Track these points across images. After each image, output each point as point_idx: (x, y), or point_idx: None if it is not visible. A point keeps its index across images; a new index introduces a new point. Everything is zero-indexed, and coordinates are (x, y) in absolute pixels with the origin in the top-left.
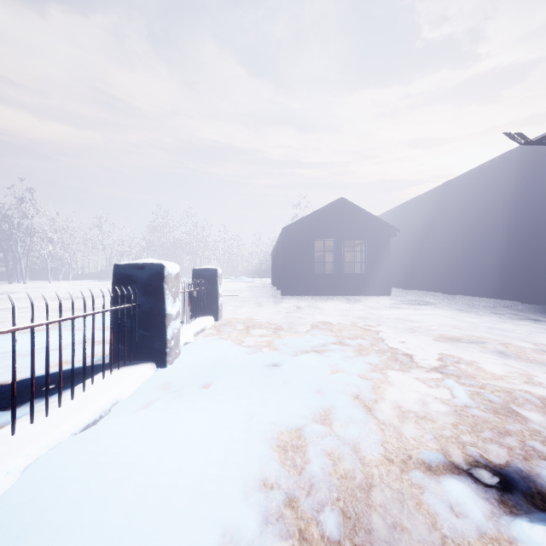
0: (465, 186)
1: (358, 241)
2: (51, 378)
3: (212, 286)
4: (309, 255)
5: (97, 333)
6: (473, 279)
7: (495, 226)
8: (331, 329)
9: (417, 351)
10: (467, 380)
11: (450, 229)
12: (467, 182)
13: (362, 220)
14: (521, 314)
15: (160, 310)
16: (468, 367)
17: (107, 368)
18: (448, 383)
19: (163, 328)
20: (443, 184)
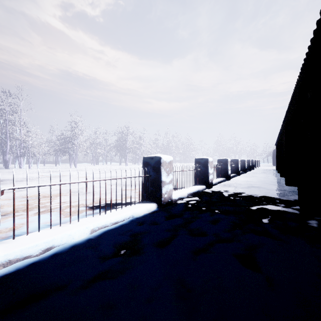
0: None
1: None
2: None
3: (259, 162)
4: None
5: None
6: None
7: None
8: None
9: None
10: None
11: None
12: None
13: None
14: None
15: (257, 163)
16: None
17: None
18: None
19: (258, 164)
20: None
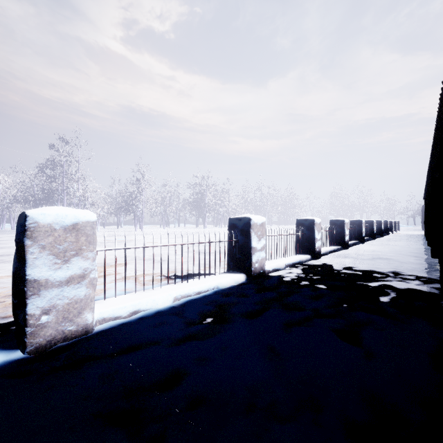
0: None
1: None
2: None
3: (398, 224)
4: None
5: None
6: None
7: None
8: None
9: None
10: None
11: None
12: None
13: None
14: None
15: (395, 226)
16: None
17: None
18: None
19: (396, 227)
20: None
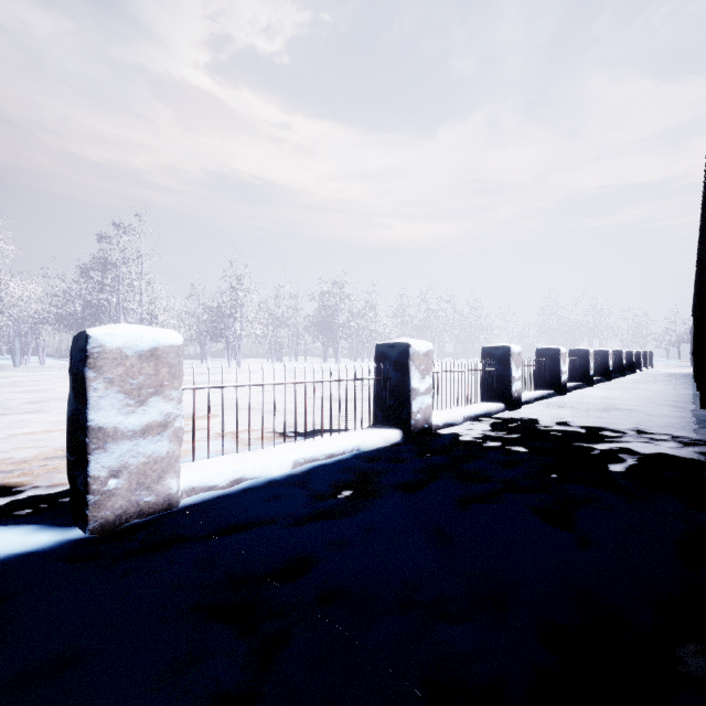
0: None
1: None
2: None
3: (650, 357)
4: None
5: None
6: None
7: None
8: None
9: None
10: None
11: None
12: None
13: None
14: None
15: (646, 359)
16: None
17: None
18: None
19: (647, 362)
20: None
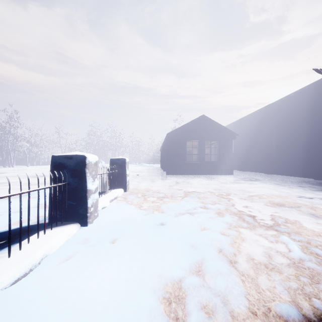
0: (278, 108)
1: (213, 142)
2: (6, 234)
3: (122, 169)
4: (183, 150)
5: (47, 200)
6: (283, 165)
7: (297, 132)
8: (198, 197)
9: (256, 213)
10: (296, 237)
11: (269, 134)
12: (280, 105)
13: (215, 129)
14: (316, 187)
15: (83, 187)
16: (294, 225)
17: (47, 226)
18: (283, 239)
19: (85, 199)
20: (264, 107)
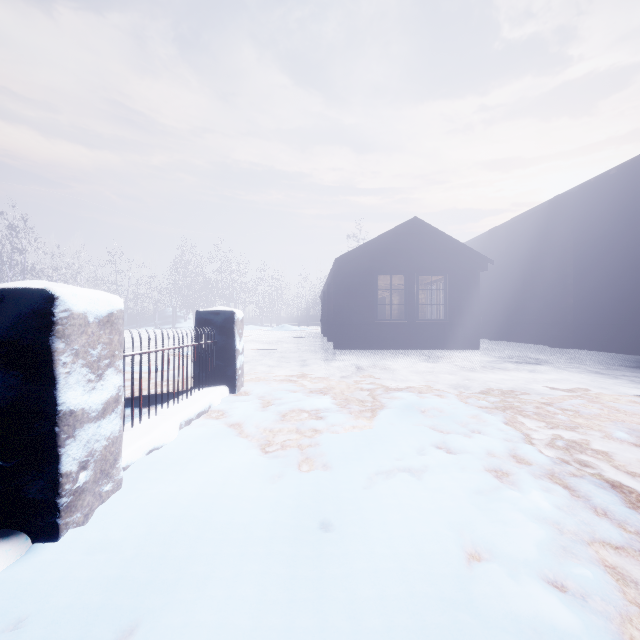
0: (580, 202)
1: (434, 278)
2: None
3: (226, 338)
4: (370, 295)
5: None
6: (592, 327)
7: (626, 255)
8: (419, 412)
9: (607, 470)
10: None
11: (558, 260)
12: (584, 196)
13: (442, 248)
14: None
15: (42, 403)
16: None
17: None
18: None
19: (49, 447)
20: (548, 201)
